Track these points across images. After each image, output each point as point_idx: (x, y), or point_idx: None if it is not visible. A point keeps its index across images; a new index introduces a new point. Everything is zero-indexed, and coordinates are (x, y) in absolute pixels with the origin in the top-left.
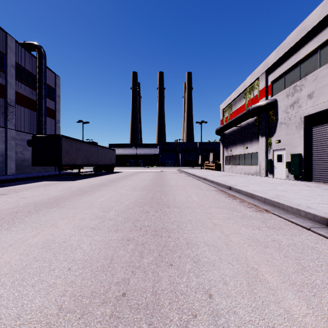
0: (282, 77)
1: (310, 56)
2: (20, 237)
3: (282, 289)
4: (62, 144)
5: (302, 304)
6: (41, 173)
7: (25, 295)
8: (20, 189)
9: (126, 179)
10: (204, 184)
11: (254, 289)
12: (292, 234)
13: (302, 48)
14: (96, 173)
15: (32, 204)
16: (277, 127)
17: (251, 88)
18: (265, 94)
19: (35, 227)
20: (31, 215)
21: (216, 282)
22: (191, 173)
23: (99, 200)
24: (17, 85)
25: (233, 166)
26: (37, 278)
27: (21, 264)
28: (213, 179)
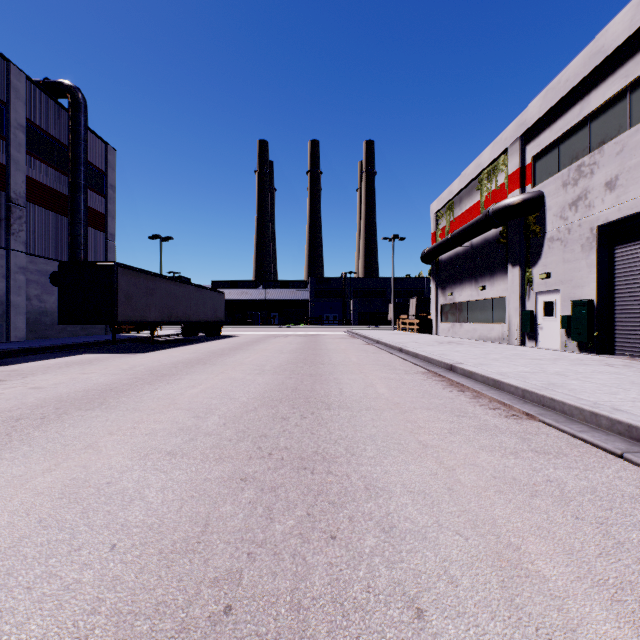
0: (554, 148)
1: (611, 106)
2: (17, 472)
3: (578, 596)
4: (118, 281)
5: (625, 635)
6: (77, 339)
7: (9, 613)
8: (33, 371)
9: (245, 350)
10: (400, 360)
11: (517, 597)
12: (587, 467)
13: (594, 90)
14: (186, 339)
15: (51, 402)
16: (543, 247)
17: (493, 170)
18: (519, 181)
19: (52, 452)
20: (46, 425)
21: (430, 578)
22: (374, 338)
23: (188, 392)
24: (30, 165)
25: (456, 324)
26: (41, 569)
27: (10, 535)
28: (417, 351)
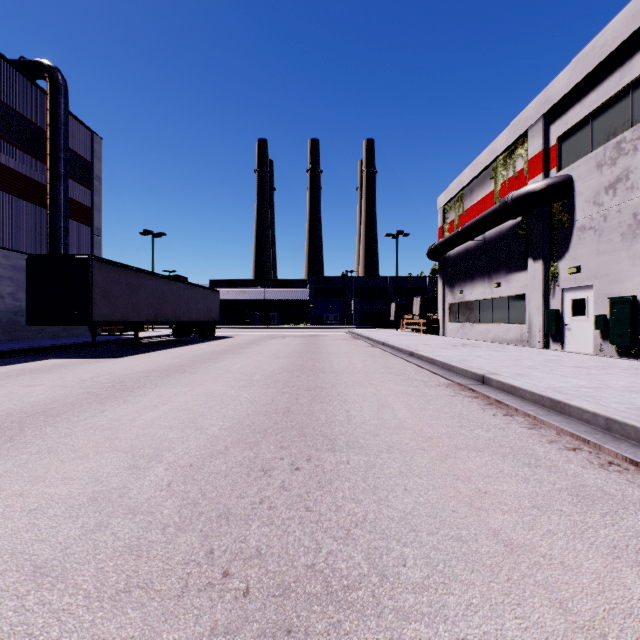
0: (585, 126)
1: None
2: None
3: None
4: (93, 277)
5: None
6: (54, 341)
7: None
8: None
9: (235, 354)
10: (413, 366)
11: None
12: None
13: (638, 53)
14: (176, 341)
15: None
16: (571, 238)
17: (510, 156)
18: (542, 165)
19: None
20: None
21: None
22: (379, 340)
23: (142, 417)
24: (3, 151)
25: (466, 324)
26: None
27: None
28: (433, 355)
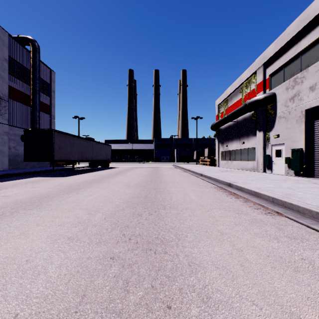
0: (281, 70)
1: (312, 46)
2: None
3: None
4: (54, 139)
5: None
6: (34, 169)
7: None
8: (6, 186)
9: (120, 175)
10: (201, 180)
11: None
12: None
13: (303, 38)
14: (91, 169)
15: (10, 205)
16: (275, 121)
17: (248, 82)
18: (263, 87)
19: None
20: (2, 219)
21: None
22: (187, 168)
23: (87, 199)
24: (10, 80)
25: (229, 161)
26: None
27: None
28: (210, 175)
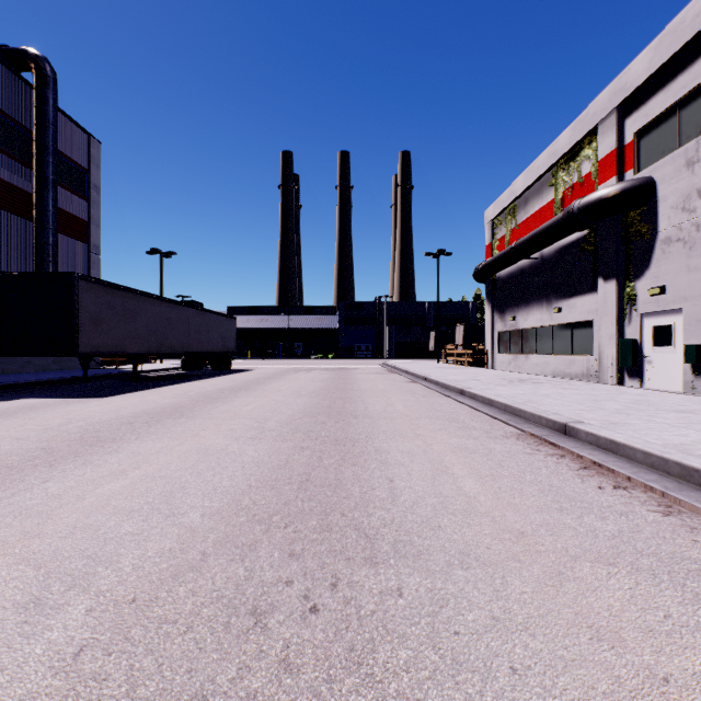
0: (671, 116)
1: None
2: None
3: None
4: (80, 299)
5: None
6: (40, 376)
7: None
8: None
9: (250, 392)
10: (466, 408)
11: None
12: None
13: None
14: (184, 375)
15: None
16: (653, 252)
17: (573, 158)
18: (616, 167)
19: None
20: None
21: None
22: (420, 374)
23: (96, 492)
24: None
25: (520, 356)
26: None
27: None
28: (490, 395)
